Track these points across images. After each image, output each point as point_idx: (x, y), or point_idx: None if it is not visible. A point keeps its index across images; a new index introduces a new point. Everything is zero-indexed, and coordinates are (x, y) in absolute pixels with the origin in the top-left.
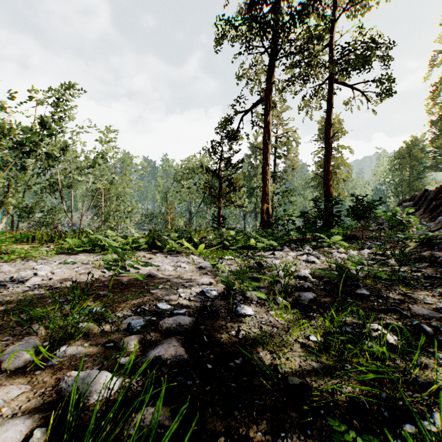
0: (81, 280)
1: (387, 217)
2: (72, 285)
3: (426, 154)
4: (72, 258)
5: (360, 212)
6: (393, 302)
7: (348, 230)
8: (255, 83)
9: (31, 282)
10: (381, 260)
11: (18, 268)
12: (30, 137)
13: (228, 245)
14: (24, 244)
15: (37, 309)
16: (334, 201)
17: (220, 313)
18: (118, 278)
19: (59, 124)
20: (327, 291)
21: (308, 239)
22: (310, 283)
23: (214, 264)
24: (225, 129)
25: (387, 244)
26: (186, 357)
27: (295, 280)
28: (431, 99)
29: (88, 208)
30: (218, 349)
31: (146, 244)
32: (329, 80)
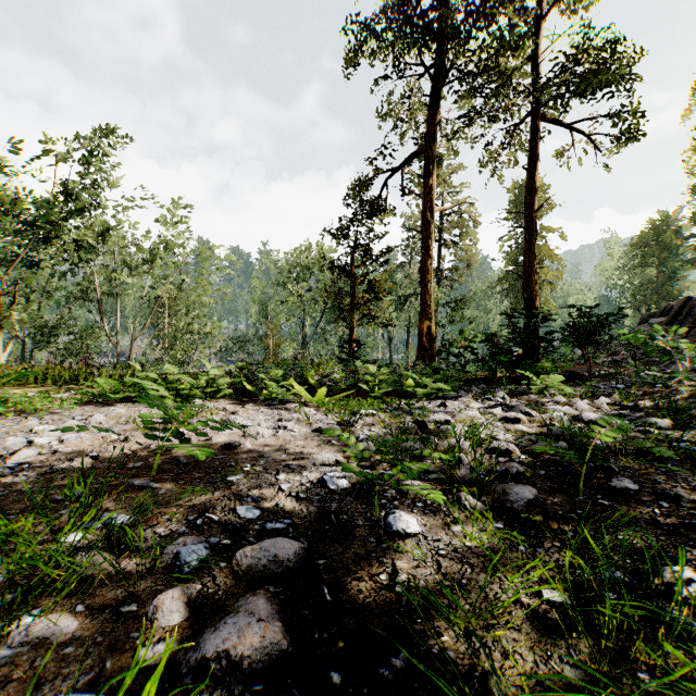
0: (108, 455)
1: (636, 343)
2: (90, 465)
3: (684, 240)
4: (103, 412)
5: (585, 334)
6: (690, 507)
7: (561, 363)
8: (409, 125)
9: (18, 459)
10: (635, 417)
11: (7, 430)
12: (48, 215)
13: (367, 390)
14: (31, 386)
15: (10, 518)
16: (542, 315)
17: (356, 528)
18: (173, 451)
19: (95, 194)
20: (553, 481)
21: (498, 379)
22: (520, 464)
23: (343, 425)
24: (360, 198)
25: (636, 389)
26: (284, 646)
27: (489, 456)
28: (694, 150)
29: (143, 329)
30: (354, 623)
31: (231, 386)
32: (533, 115)
